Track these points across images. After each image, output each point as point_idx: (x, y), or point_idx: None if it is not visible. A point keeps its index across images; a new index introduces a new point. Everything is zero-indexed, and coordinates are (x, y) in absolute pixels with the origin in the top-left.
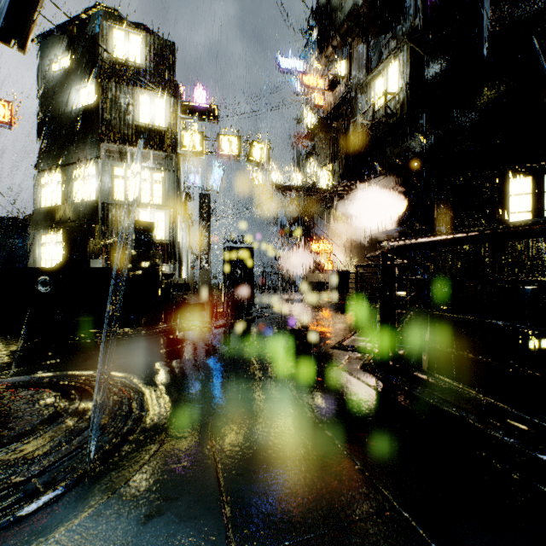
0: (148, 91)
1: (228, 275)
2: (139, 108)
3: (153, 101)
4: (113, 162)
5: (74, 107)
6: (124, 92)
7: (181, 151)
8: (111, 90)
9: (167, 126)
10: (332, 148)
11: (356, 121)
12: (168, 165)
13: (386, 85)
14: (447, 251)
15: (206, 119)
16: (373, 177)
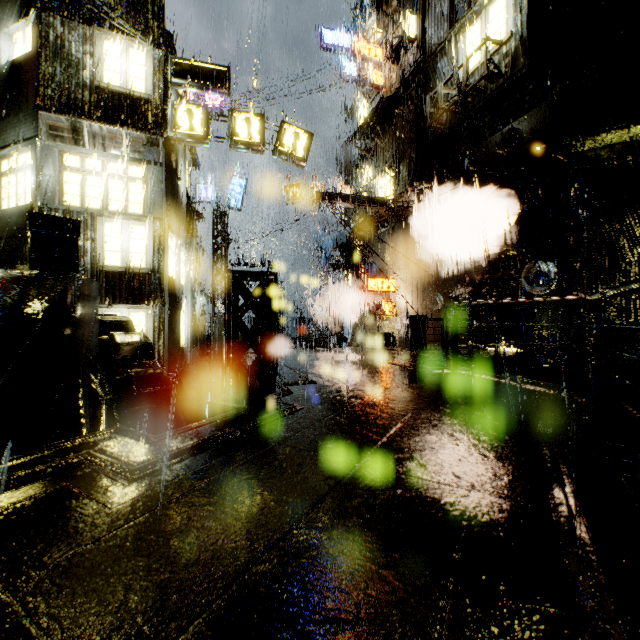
0: (116, 35)
1: (229, 322)
2: (102, 61)
3: (125, 51)
4: (60, 145)
5: (3, 62)
6: (76, 33)
7: (172, 133)
8: (54, 28)
9: (149, 92)
10: (395, 147)
11: (436, 94)
12: (153, 154)
13: (484, 34)
14: (596, 283)
15: (212, 87)
16: (464, 175)
